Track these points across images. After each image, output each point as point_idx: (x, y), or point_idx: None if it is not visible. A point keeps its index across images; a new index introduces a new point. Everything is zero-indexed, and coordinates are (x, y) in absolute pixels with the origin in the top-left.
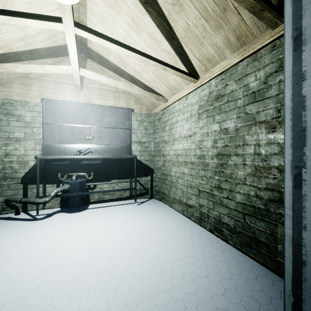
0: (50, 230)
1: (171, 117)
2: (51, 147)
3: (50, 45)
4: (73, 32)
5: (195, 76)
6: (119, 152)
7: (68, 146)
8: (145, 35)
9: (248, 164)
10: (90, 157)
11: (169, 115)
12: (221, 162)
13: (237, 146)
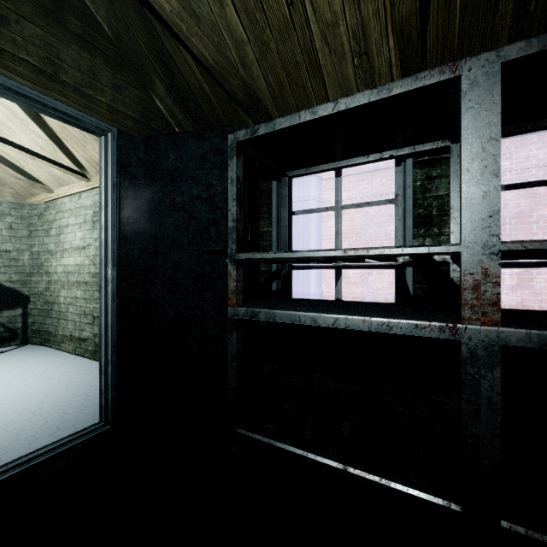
0: None
1: (59, 217)
2: None
3: None
4: None
5: (87, 174)
6: None
7: None
8: None
9: None
10: None
11: (56, 214)
12: None
13: None
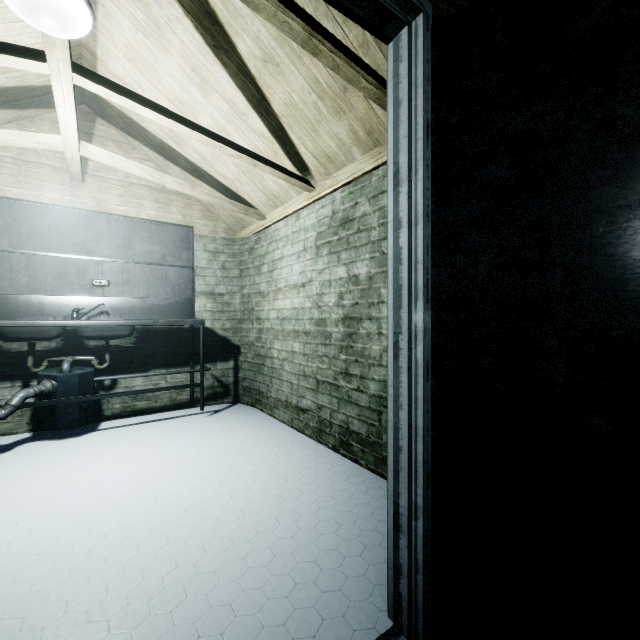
0: (11, 475)
1: (272, 249)
2: (10, 303)
3: (9, 85)
4: (70, 81)
5: (310, 181)
6: (169, 314)
7: (50, 299)
8: (217, 98)
9: (384, 333)
10: (103, 324)
11: (268, 245)
12: (350, 330)
13: (371, 305)
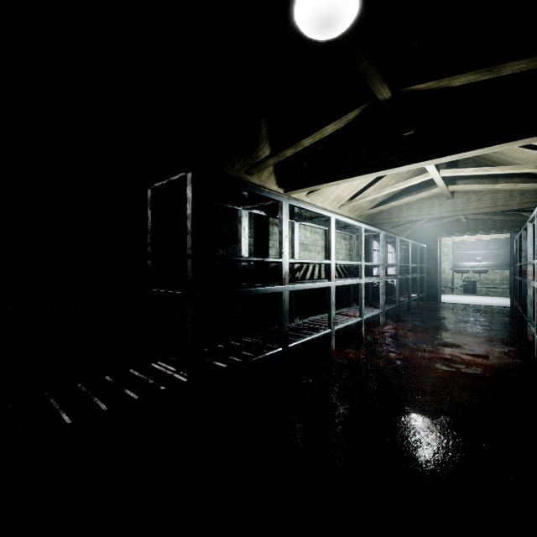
0: (459, 297)
1: None
2: (457, 265)
3: None
4: None
5: None
6: (500, 267)
7: (465, 263)
8: None
9: None
10: (478, 269)
11: None
12: None
13: None
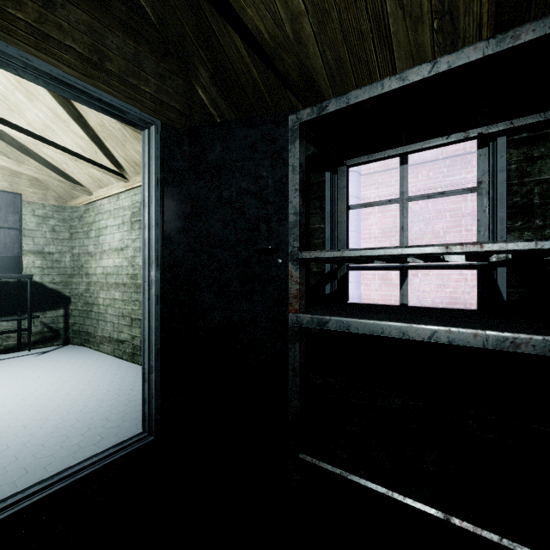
0: None
1: (98, 219)
2: None
3: None
4: None
5: (125, 175)
6: None
7: None
8: (42, 106)
9: None
10: None
11: (96, 216)
12: None
13: None
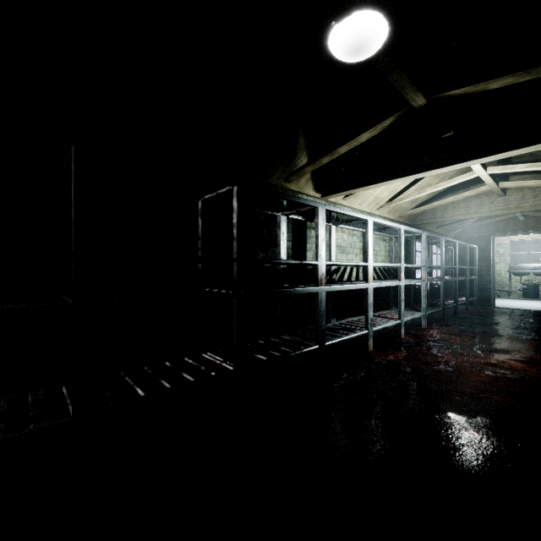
0: (517, 302)
1: None
2: (514, 266)
3: None
4: None
5: None
6: None
7: (525, 265)
8: None
9: None
10: (540, 271)
11: None
12: None
13: None
